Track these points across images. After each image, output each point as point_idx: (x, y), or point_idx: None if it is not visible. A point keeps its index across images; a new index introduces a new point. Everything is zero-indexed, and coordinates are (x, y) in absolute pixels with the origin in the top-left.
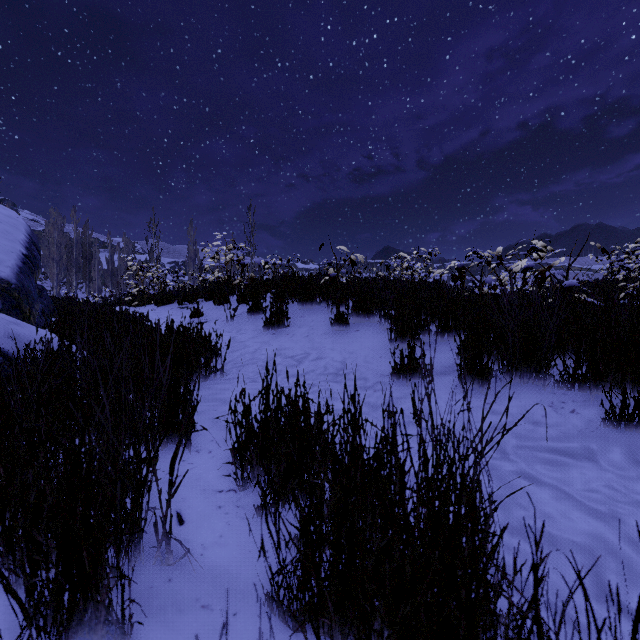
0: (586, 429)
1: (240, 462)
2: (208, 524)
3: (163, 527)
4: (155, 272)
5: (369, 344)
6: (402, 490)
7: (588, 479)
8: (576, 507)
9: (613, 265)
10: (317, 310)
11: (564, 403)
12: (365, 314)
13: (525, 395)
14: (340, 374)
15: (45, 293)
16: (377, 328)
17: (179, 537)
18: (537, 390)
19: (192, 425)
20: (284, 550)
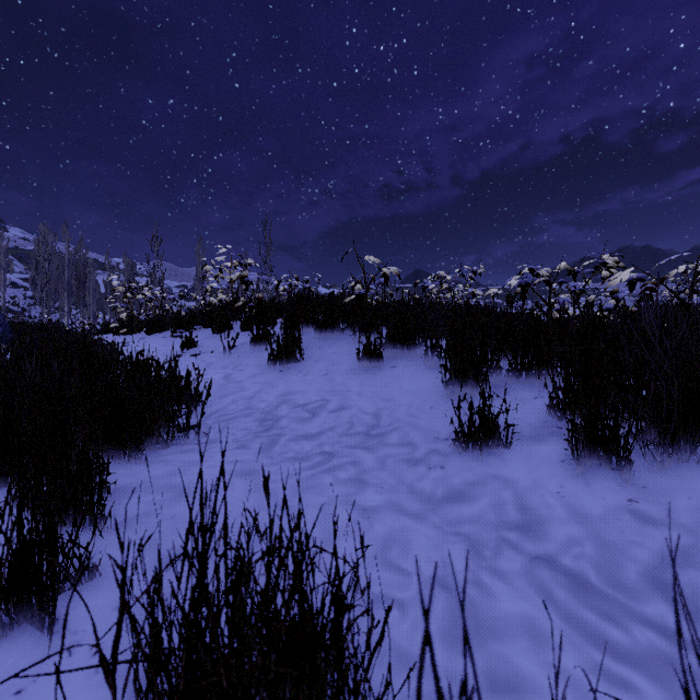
0: None
1: None
2: None
3: None
4: (148, 294)
5: (412, 387)
6: None
7: None
8: None
9: (679, 288)
10: (340, 339)
11: None
12: (404, 344)
13: (693, 485)
14: (372, 435)
15: (1, 318)
16: (421, 364)
17: None
18: None
19: None
20: None
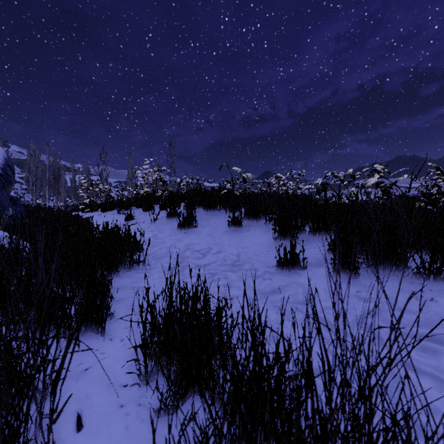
0: None
1: (144, 357)
2: (106, 429)
3: None
4: (102, 187)
5: (258, 241)
6: (323, 443)
7: None
8: None
9: (427, 183)
10: (218, 215)
11: (423, 292)
12: (254, 218)
13: (388, 284)
14: (236, 265)
15: (19, 202)
16: (263, 228)
17: None
18: (398, 280)
19: (74, 343)
20: None
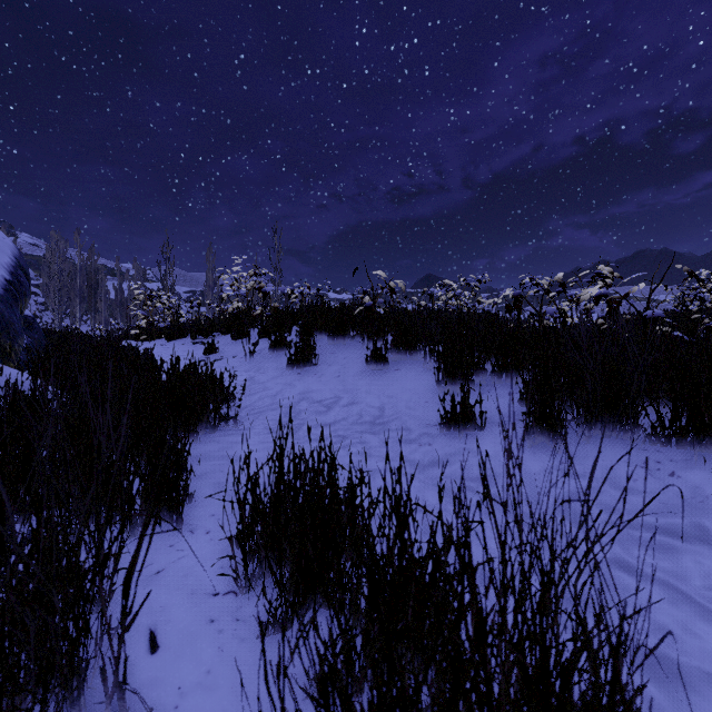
0: (693, 499)
1: (242, 554)
2: (192, 651)
3: (114, 674)
4: (166, 302)
5: (412, 386)
6: (482, 643)
7: (708, 571)
8: (700, 615)
9: (684, 294)
10: (350, 345)
11: (660, 463)
12: (407, 350)
13: (608, 452)
14: (377, 423)
15: (36, 326)
16: (421, 367)
17: (147, 675)
18: (623, 446)
19: (156, 522)
20: (298, 696)
